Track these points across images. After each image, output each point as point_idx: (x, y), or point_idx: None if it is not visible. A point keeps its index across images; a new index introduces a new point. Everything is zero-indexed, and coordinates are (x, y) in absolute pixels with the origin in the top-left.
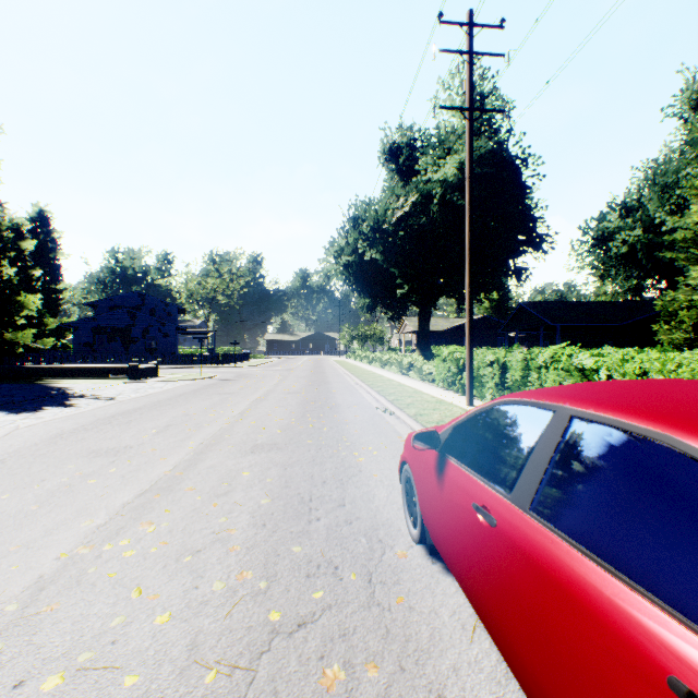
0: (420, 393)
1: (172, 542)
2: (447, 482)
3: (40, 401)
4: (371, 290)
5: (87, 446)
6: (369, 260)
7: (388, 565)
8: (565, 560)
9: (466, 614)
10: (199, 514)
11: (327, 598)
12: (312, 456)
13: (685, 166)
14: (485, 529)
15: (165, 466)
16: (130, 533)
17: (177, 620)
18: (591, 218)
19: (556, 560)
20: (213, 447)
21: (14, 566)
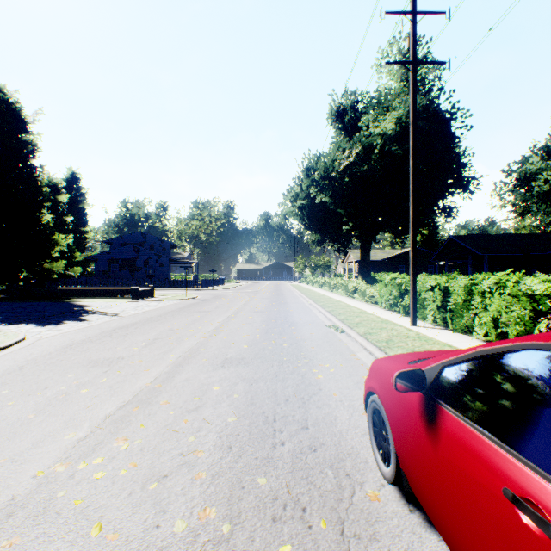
0: (366, 313)
1: (141, 463)
2: (445, 439)
3: (63, 316)
4: (321, 227)
5: (89, 356)
6: (319, 202)
7: (360, 510)
8: None
9: None
10: (170, 431)
11: None
12: (275, 372)
13: None
14: (540, 542)
15: (147, 377)
16: (105, 450)
17: None
18: (514, 162)
19: None
20: (189, 360)
21: None
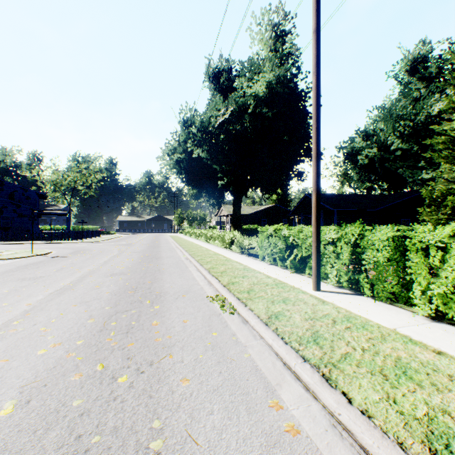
0: (251, 270)
1: None
2: None
3: None
4: (198, 183)
5: None
6: (196, 158)
7: None
8: None
9: None
10: None
11: None
12: None
13: (401, 109)
14: None
15: None
16: None
17: None
18: (343, 141)
19: None
20: None
21: None
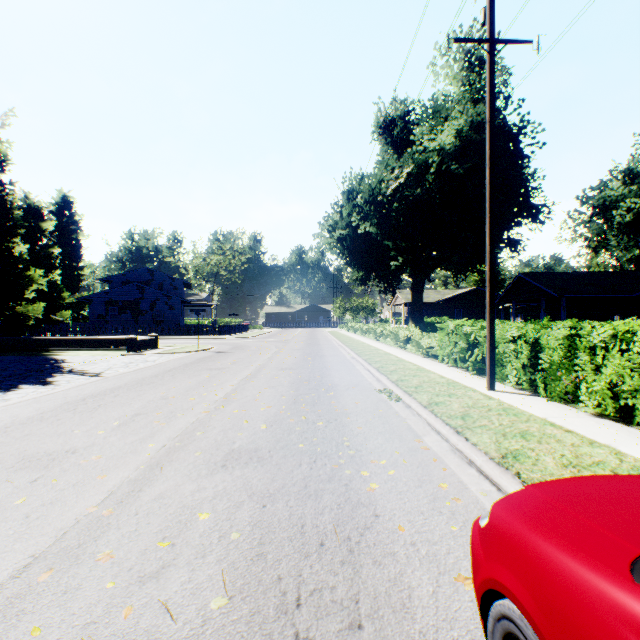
0: (424, 371)
1: None
2: None
3: (24, 377)
4: (364, 263)
5: (23, 448)
6: (362, 233)
7: None
8: None
9: None
10: None
11: None
12: (303, 477)
13: None
14: None
15: (96, 493)
16: None
17: None
18: (590, 187)
19: None
20: (175, 454)
21: None
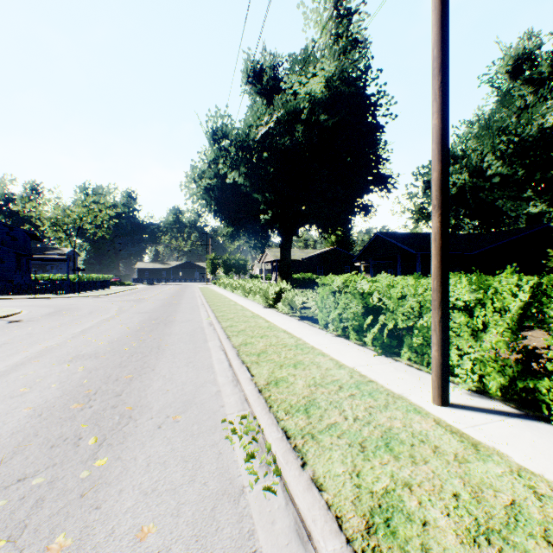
0: (308, 349)
1: None
2: None
3: None
4: (234, 218)
5: None
6: (231, 185)
7: None
8: None
9: None
10: None
11: None
12: None
13: None
14: None
15: None
16: None
17: None
18: (422, 166)
19: None
20: None
21: None
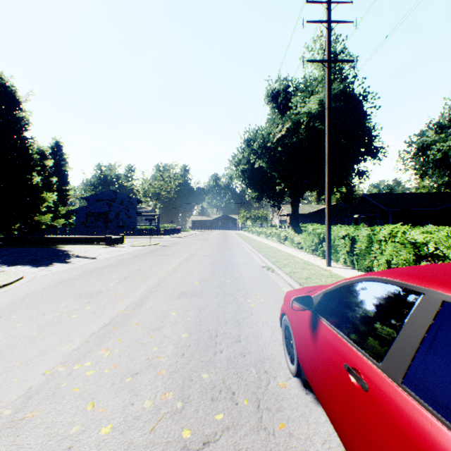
0: (292, 256)
1: (120, 365)
2: (320, 339)
3: (52, 259)
4: (259, 187)
5: (75, 290)
6: (257, 167)
7: (272, 393)
8: (450, 450)
9: (335, 443)
10: (139, 343)
11: (226, 420)
12: (218, 301)
13: None
14: (357, 390)
15: (121, 306)
16: (92, 357)
17: (116, 431)
18: (414, 135)
19: (439, 447)
20: (153, 293)
21: (15, 378)
